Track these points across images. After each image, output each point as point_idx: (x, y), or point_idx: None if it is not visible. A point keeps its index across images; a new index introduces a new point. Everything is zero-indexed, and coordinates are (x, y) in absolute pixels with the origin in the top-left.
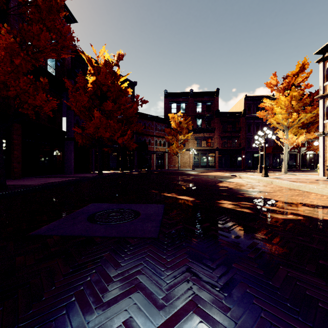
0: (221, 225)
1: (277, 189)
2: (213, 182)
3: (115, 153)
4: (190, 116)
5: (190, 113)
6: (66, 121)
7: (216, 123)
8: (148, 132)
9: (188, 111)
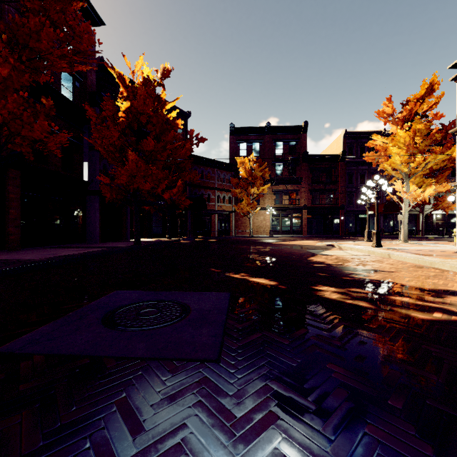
0: (327, 332)
1: (400, 267)
2: (303, 256)
3: (159, 213)
4: (266, 160)
5: (266, 156)
6: (88, 167)
7: (303, 171)
8: (207, 184)
9: (263, 154)
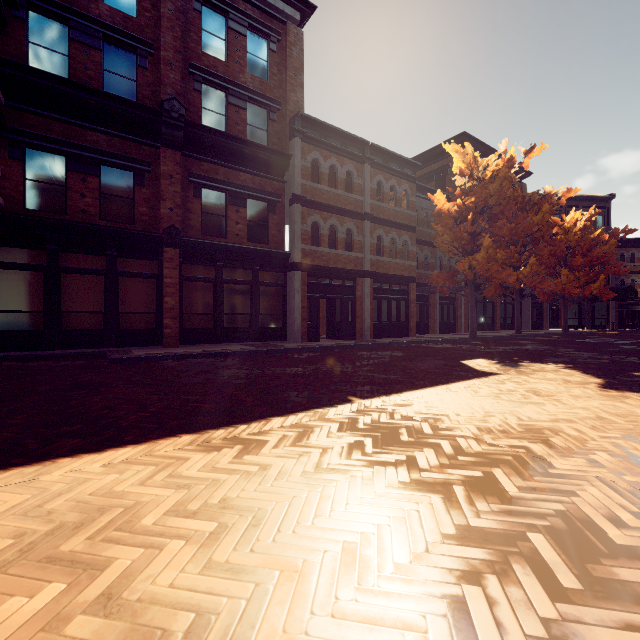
0: None
1: None
2: None
3: (574, 305)
4: None
5: None
6: None
7: None
8: (639, 268)
9: None
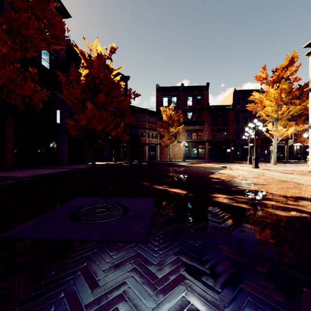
0: (219, 224)
1: (271, 181)
2: (205, 174)
3: (108, 145)
4: (181, 109)
5: (181, 106)
6: (60, 114)
7: (206, 116)
8: (140, 125)
9: (179, 104)
